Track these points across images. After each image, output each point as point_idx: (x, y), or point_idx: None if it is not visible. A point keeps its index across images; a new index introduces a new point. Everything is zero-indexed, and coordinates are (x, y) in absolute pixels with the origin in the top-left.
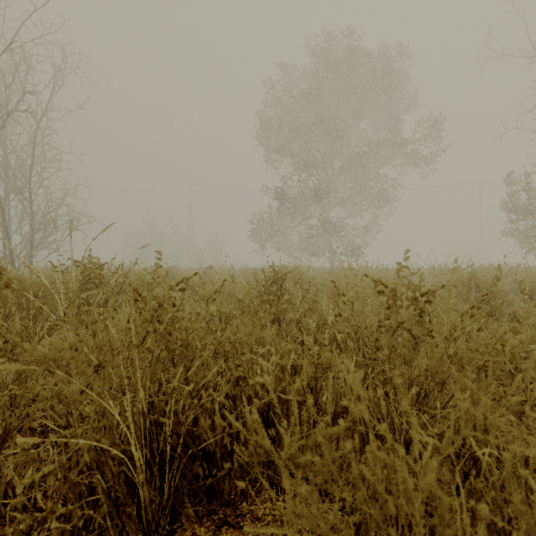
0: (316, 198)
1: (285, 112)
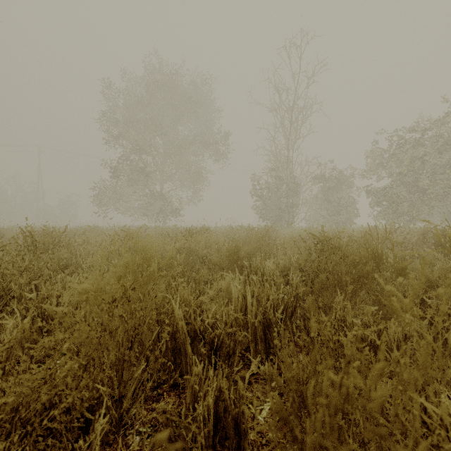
0: (145, 177)
1: (124, 107)
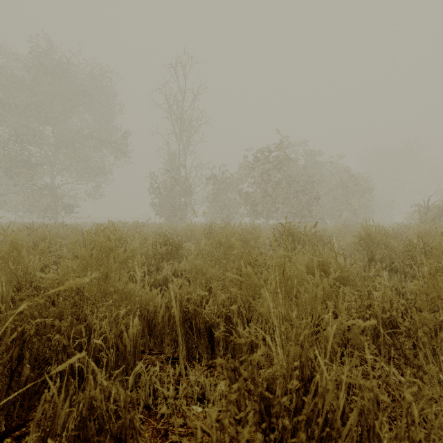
0: (27, 168)
1: None
